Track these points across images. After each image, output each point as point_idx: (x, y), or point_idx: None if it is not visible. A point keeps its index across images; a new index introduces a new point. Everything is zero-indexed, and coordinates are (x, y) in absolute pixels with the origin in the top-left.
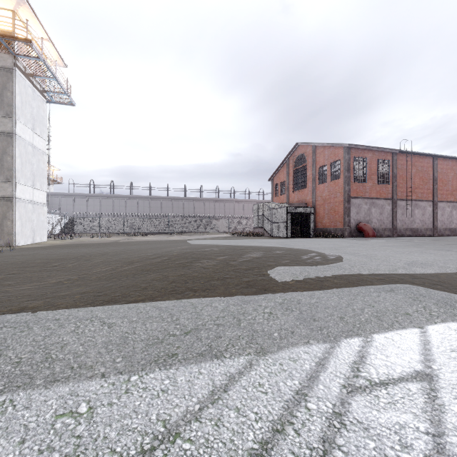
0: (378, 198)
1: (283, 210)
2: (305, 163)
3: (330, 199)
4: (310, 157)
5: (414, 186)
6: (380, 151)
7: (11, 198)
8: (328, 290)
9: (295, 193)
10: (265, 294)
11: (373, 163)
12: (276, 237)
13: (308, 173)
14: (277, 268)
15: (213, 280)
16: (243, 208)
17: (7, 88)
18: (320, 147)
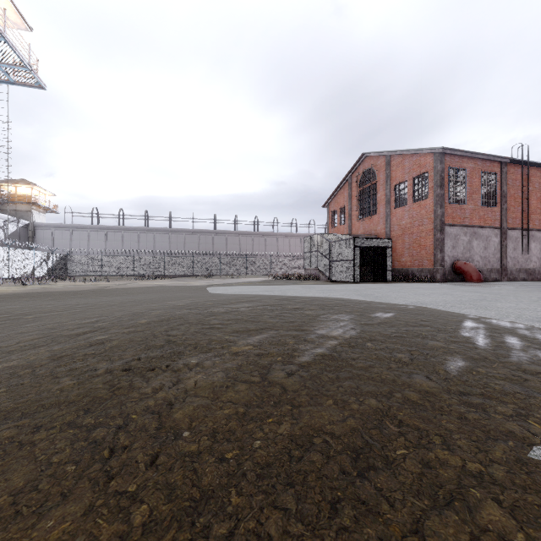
0: (482, 227)
1: (349, 243)
2: (374, 181)
3: (413, 228)
4: (383, 171)
5: (530, 209)
6: (485, 159)
7: None
8: None
9: (361, 221)
10: None
11: (474, 176)
12: (337, 281)
13: (380, 193)
14: (495, 439)
15: None
16: (288, 245)
17: None
18: (397, 157)
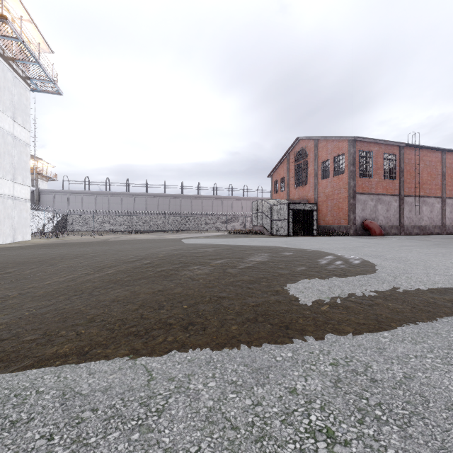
0: (385, 194)
1: (285, 206)
2: (306, 158)
3: (334, 195)
4: (312, 151)
5: (422, 181)
6: (387, 144)
7: None
8: (396, 331)
9: (296, 189)
10: (289, 340)
11: (379, 157)
12: (277, 235)
13: (310, 168)
14: (293, 281)
15: (203, 304)
16: (241, 206)
17: None
18: (322, 141)
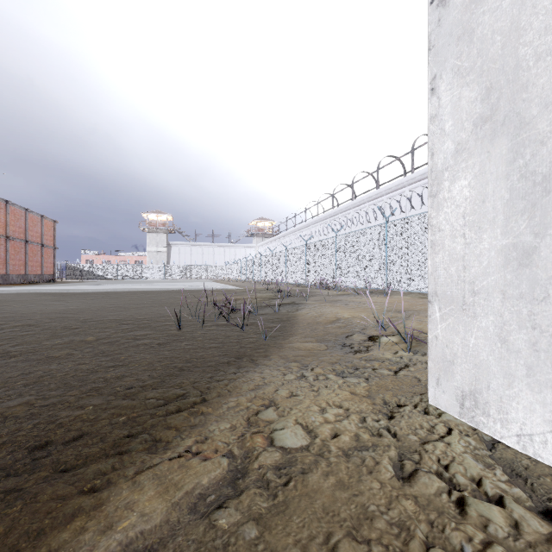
0: None
1: None
2: None
3: None
4: None
5: None
6: None
7: None
8: None
9: None
10: None
11: None
12: None
13: None
14: None
15: None
16: None
17: None
18: None
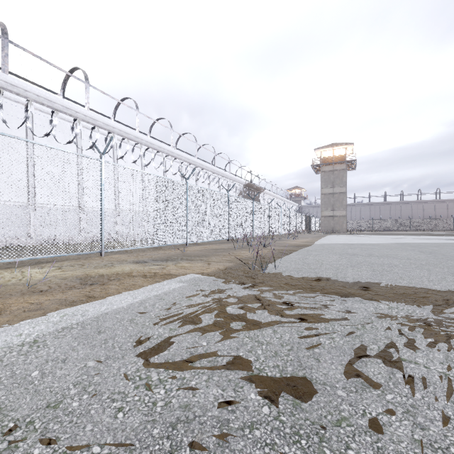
0: None
1: None
2: None
3: None
4: None
5: None
6: None
7: (345, 216)
8: None
9: None
10: None
11: None
12: None
13: None
14: None
15: None
16: None
17: (343, 176)
18: None
